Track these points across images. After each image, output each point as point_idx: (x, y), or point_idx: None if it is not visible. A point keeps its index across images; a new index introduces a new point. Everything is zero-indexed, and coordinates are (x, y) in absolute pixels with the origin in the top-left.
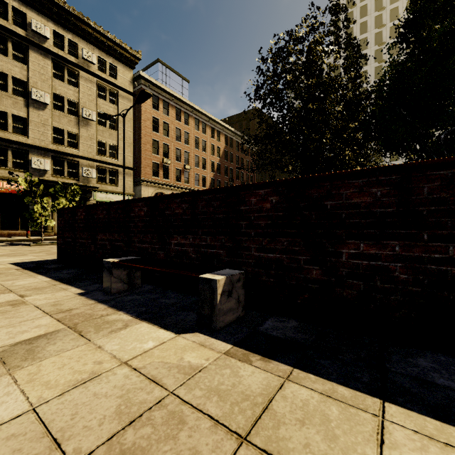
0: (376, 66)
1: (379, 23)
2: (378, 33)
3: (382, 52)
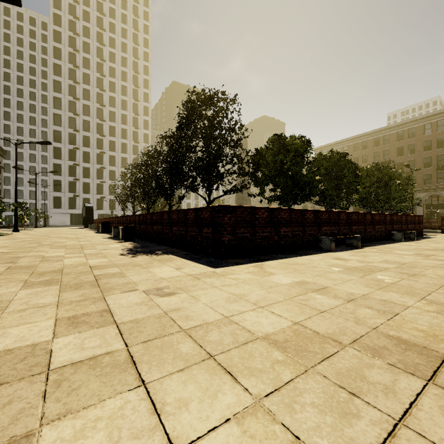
0: (98, 76)
1: (101, 40)
2: (100, 48)
3: (103, 68)
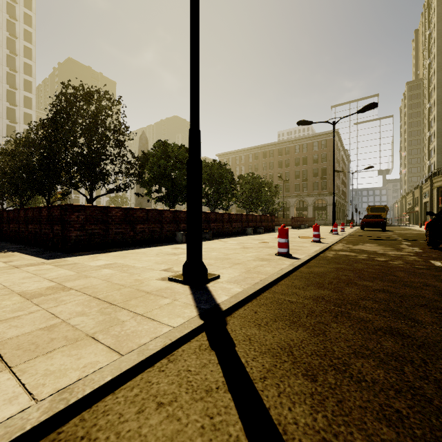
0: None
1: None
2: None
3: None
